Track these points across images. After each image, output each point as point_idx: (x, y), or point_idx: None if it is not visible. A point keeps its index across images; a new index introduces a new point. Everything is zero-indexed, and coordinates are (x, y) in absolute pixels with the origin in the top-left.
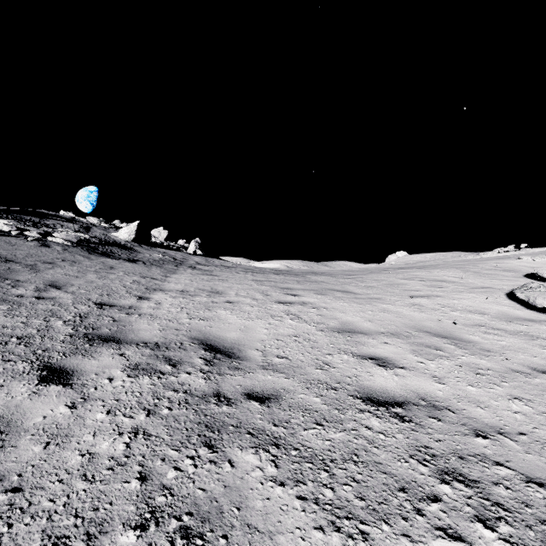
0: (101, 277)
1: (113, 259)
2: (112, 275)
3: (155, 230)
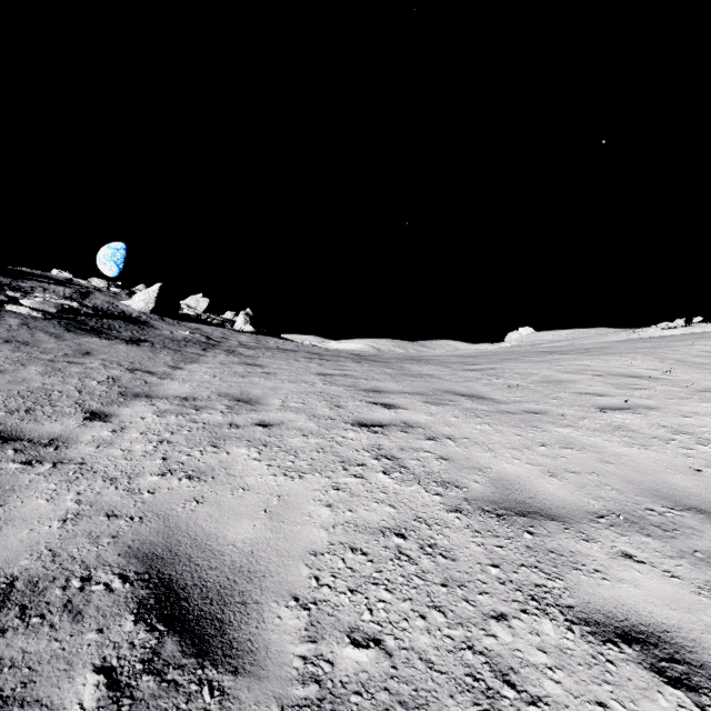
0: (49, 372)
1: (102, 339)
2: (74, 368)
3: (192, 298)
